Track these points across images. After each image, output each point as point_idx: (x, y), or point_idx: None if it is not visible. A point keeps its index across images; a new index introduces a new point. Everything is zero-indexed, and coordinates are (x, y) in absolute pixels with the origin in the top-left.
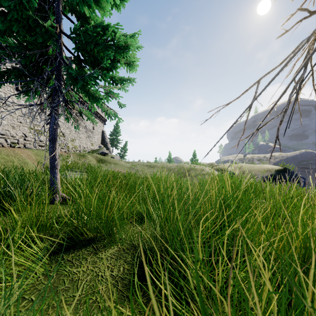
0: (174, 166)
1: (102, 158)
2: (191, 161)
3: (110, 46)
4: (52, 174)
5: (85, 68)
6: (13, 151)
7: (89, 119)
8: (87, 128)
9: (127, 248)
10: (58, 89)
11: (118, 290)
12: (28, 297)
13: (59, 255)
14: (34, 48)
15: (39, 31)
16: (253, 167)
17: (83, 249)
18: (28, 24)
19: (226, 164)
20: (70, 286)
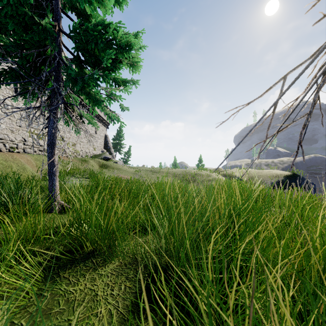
0: (179, 171)
1: (105, 163)
2: (197, 166)
3: (112, 45)
4: (50, 181)
5: (85, 69)
6: (12, 156)
7: (90, 122)
8: (87, 132)
9: (129, 262)
10: (56, 91)
11: (118, 312)
12: (17, 322)
13: (55, 271)
14: (31, 48)
15: (36, 29)
16: (261, 173)
17: (81, 264)
18: (24, 21)
19: (234, 170)
20: (66, 307)
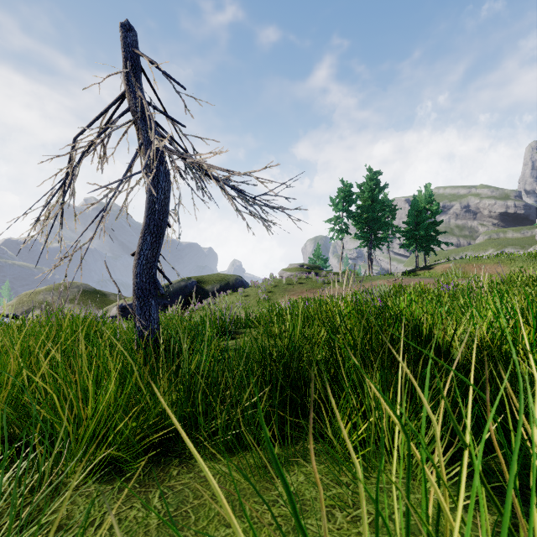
0: None
1: None
2: None
3: None
4: None
5: None
6: None
7: None
8: None
9: None
10: None
11: None
12: None
13: None
14: None
15: None
16: None
17: None
18: None
19: None
20: None
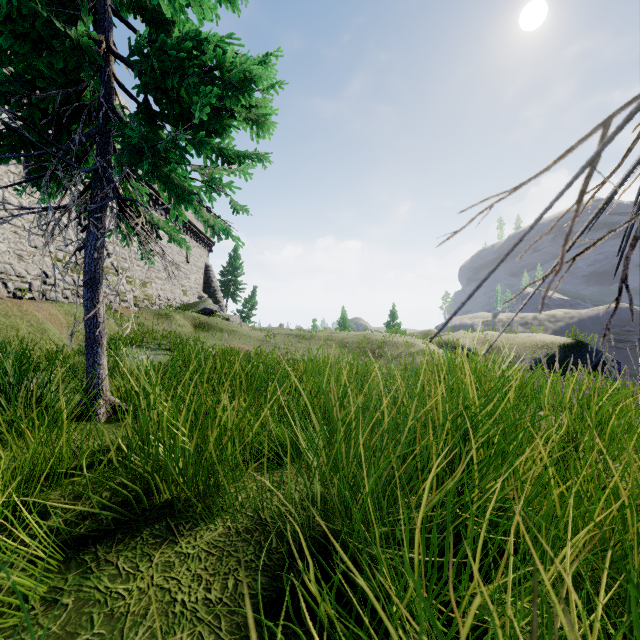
0: (352, 336)
1: (205, 321)
2: (387, 327)
3: (213, 80)
4: (90, 357)
5: (162, 131)
6: (19, 306)
7: (173, 239)
8: (166, 258)
9: (246, 527)
10: (102, 174)
11: None
12: None
13: (90, 547)
14: (50, 86)
15: (60, 46)
16: (512, 340)
17: (146, 532)
18: (35, 31)
19: (459, 333)
20: (106, 631)
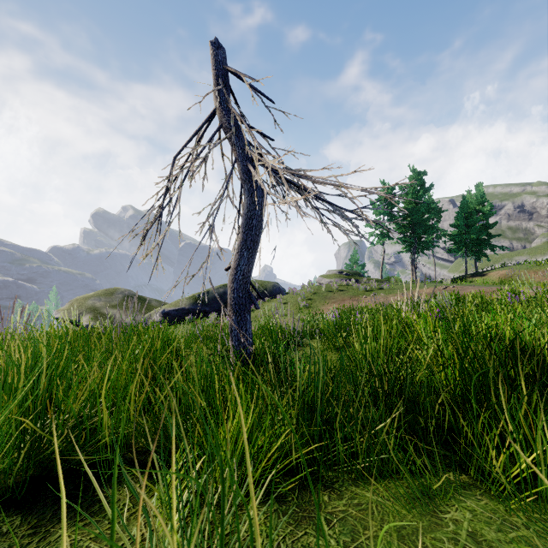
0: None
1: None
2: None
3: None
4: None
5: None
6: None
7: None
8: None
9: None
10: None
11: (83, 520)
12: None
13: None
14: None
15: None
16: None
17: None
18: None
19: None
20: None
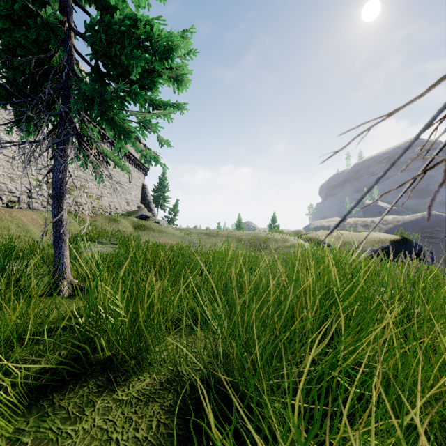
0: (245, 234)
1: (142, 224)
2: (269, 228)
3: (145, 48)
4: (56, 249)
5: (109, 87)
6: (10, 213)
7: (117, 165)
8: (112, 179)
9: (167, 378)
10: (64, 117)
11: None
12: None
13: (48, 395)
14: (27, 53)
15: (33, 24)
16: (357, 237)
17: (91, 383)
18: (14, 12)
19: (320, 232)
20: None
